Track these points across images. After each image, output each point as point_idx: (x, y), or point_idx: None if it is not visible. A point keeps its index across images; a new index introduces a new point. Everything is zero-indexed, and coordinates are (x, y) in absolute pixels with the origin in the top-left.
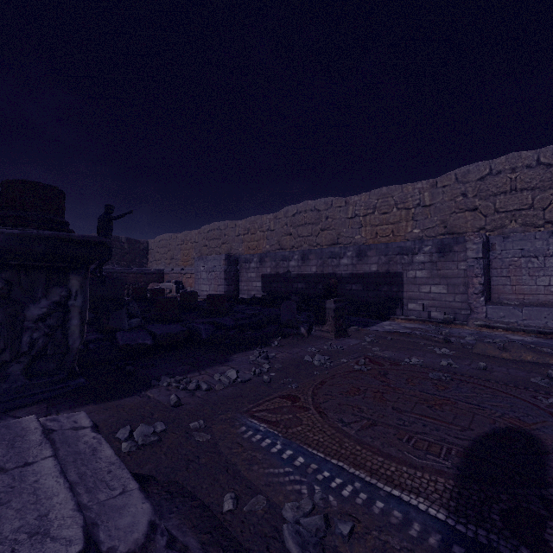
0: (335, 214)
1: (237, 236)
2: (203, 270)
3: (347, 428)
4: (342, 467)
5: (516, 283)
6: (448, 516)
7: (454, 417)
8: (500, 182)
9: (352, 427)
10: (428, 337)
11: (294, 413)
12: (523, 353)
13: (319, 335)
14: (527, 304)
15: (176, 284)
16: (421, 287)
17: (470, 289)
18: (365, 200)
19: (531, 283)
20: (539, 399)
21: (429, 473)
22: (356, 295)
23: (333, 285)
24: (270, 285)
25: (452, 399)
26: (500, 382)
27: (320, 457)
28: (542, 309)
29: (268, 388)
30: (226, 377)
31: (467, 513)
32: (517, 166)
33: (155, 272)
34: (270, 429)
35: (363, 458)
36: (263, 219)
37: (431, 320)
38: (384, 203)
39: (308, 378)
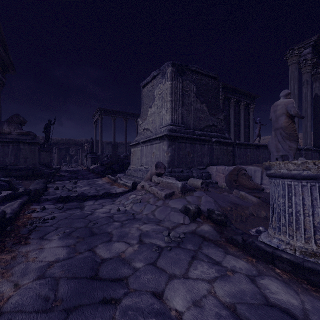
0: None
1: None
2: None
3: None
4: None
5: None
6: None
7: None
8: None
9: None
10: None
11: None
12: None
13: None
14: None
15: None
16: None
17: None
18: None
19: None
20: None
21: None
22: None
23: None
24: None
25: None
26: None
27: None
28: None
29: None
30: None
31: None
32: None
33: None
34: None
35: None
36: None
37: None
38: None
39: None
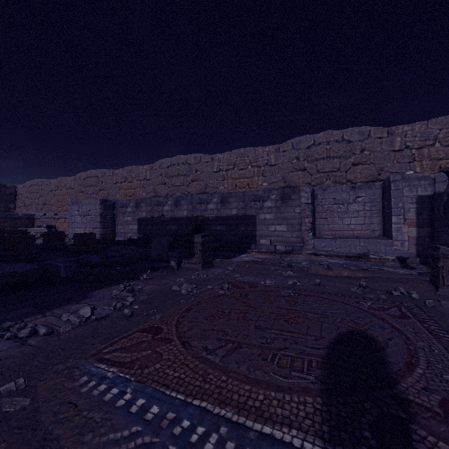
0: (203, 168)
1: (114, 183)
2: (77, 213)
3: (212, 355)
4: (205, 409)
5: (331, 223)
6: (325, 447)
7: (308, 328)
8: (320, 151)
9: (217, 353)
10: (276, 263)
11: (154, 348)
12: (342, 271)
13: (188, 267)
14: (338, 237)
15: (48, 229)
16: (269, 226)
17: (303, 227)
18: (227, 158)
19: (340, 223)
20: (361, 304)
21: (297, 395)
22: (220, 234)
23: (200, 222)
24: (146, 228)
25: (302, 312)
26: (332, 293)
27: (180, 400)
28: (348, 240)
29: (128, 322)
30: (77, 315)
31: (342, 437)
32: (330, 140)
33: (24, 217)
34: (121, 374)
35: (229, 390)
36: (139, 169)
37: (277, 251)
38: (242, 161)
39: (174, 306)
